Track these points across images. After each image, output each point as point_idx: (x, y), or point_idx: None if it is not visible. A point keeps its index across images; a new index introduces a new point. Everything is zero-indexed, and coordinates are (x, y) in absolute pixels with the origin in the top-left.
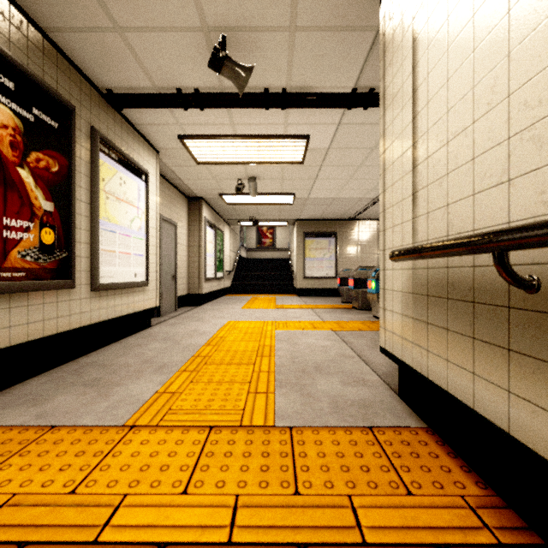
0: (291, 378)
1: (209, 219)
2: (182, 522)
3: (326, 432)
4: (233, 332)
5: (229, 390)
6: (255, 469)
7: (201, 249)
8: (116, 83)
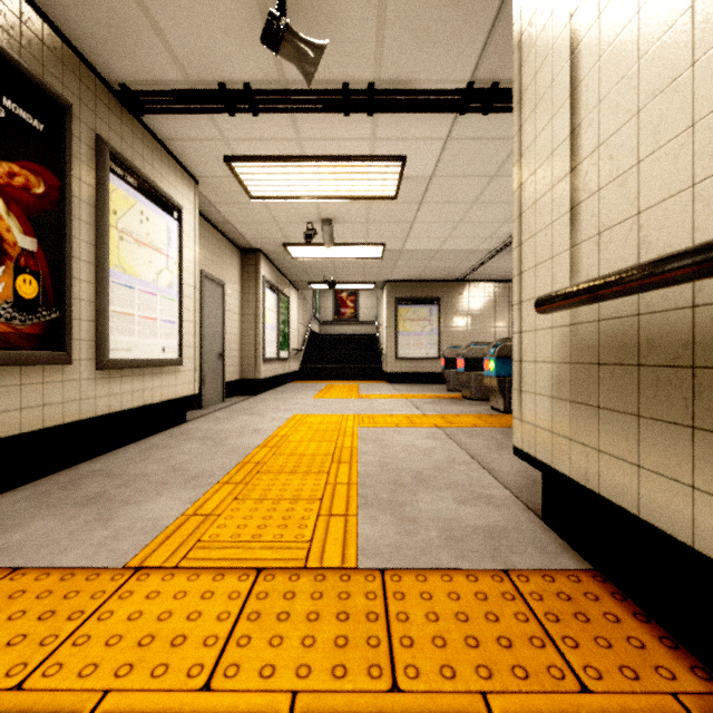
0: (381, 493)
1: (269, 279)
2: None
3: (438, 578)
4: (300, 429)
5: (291, 512)
6: (326, 643)
7: (259, 319)
8: (132, 74)
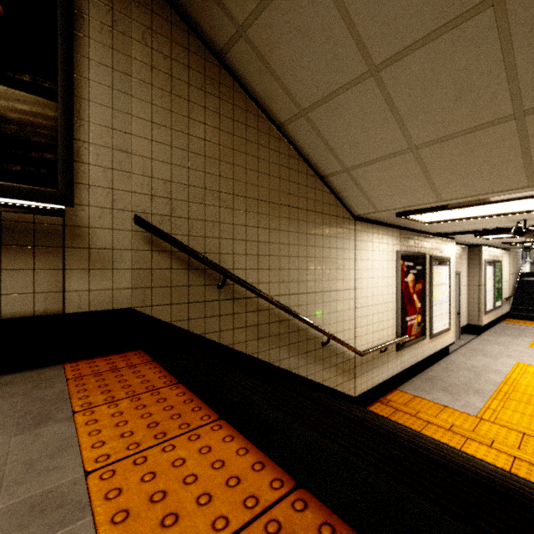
0: None
1: (487, 258)
2: (520, 455)
3: None
4: (524, 376)
5: (531, 420)
6: None
7: (481, 288)
8: (442, 231)
